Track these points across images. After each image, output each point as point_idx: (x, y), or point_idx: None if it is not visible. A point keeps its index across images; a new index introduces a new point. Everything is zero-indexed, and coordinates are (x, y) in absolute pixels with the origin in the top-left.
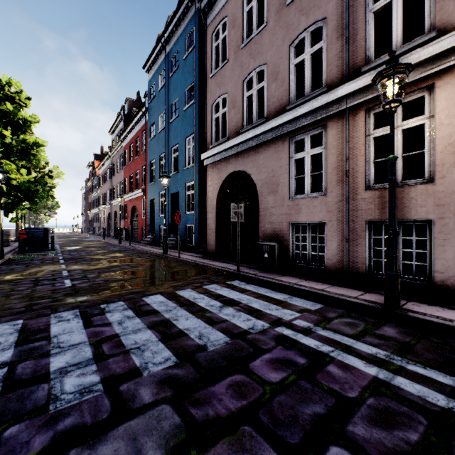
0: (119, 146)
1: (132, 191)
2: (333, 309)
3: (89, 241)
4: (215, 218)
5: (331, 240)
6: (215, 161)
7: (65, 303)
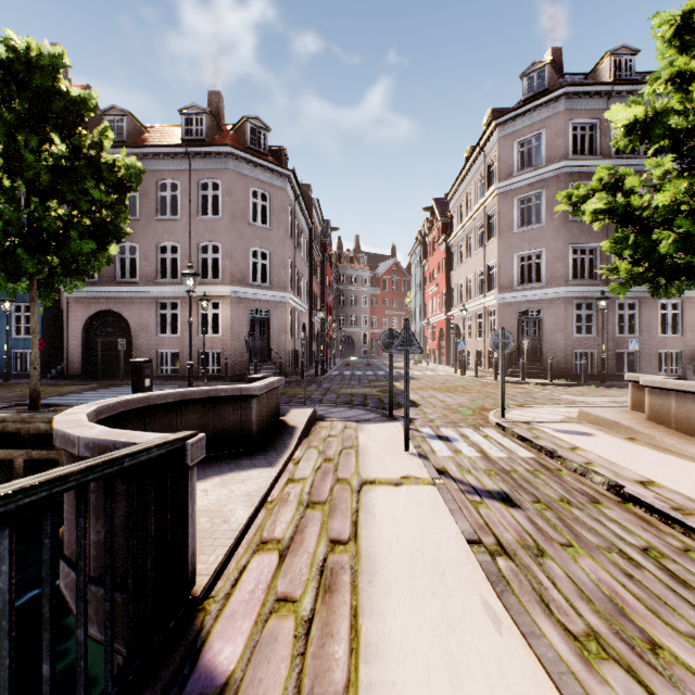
0: None
1: None
2: (184, 386)
3: None
4: (81, 345)
5: (183, 360)
6: (82, 296)
7: None
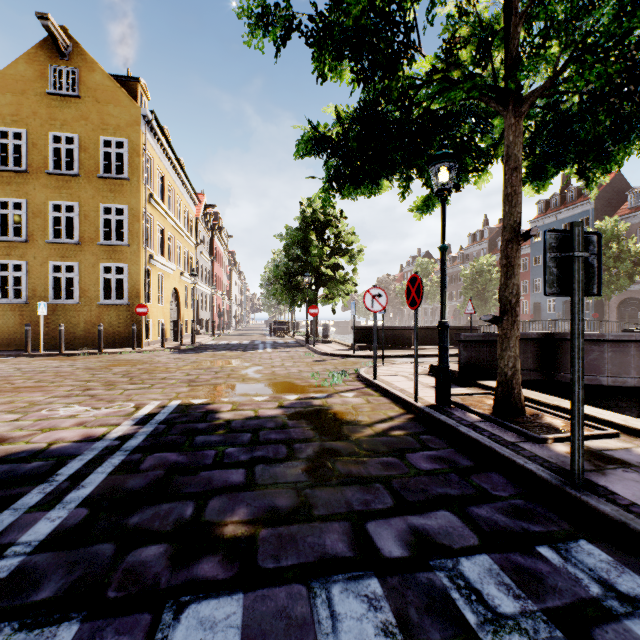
0: None
1: None
2: None
3: None
4: (615, 316)
5: None
6: None
7: None
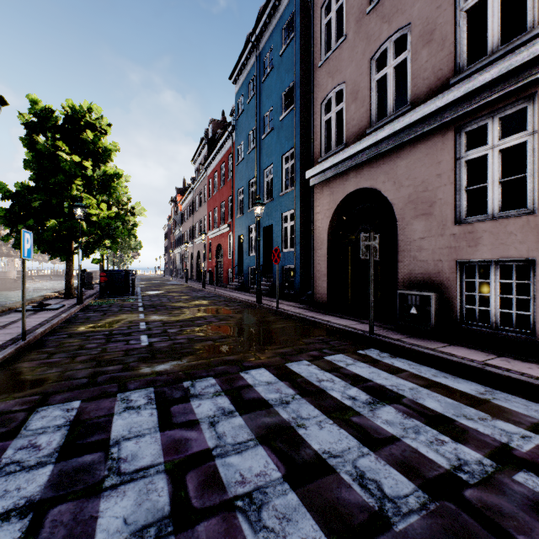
0: (203, 175)
1: (217, 227)
2: None
3: (171, 284)
4: (326, 256)
5: None
6: (325, 178)
7: (138, 374)
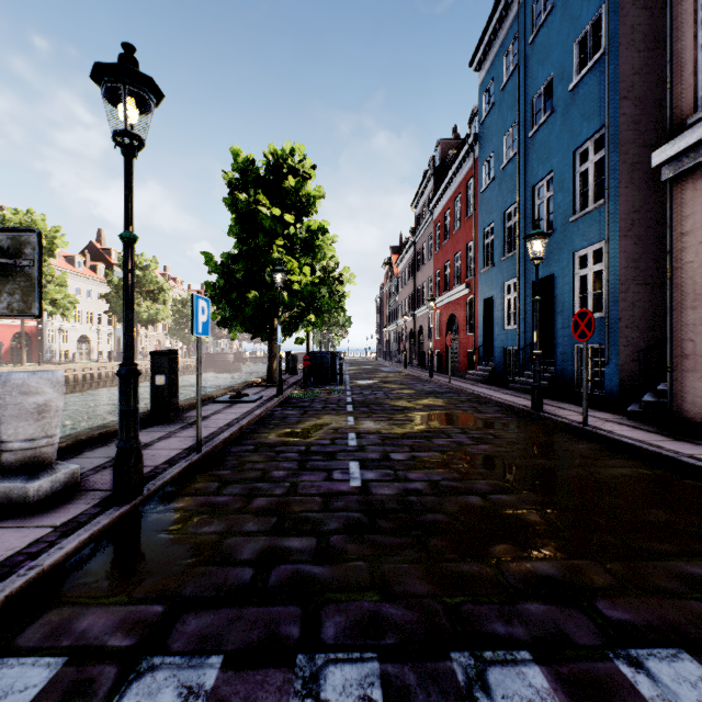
0: (427, 221)
1: (448, 290)
2: None
3: (385, 371)
4: None
5: None
6: None
7: (343, 578)
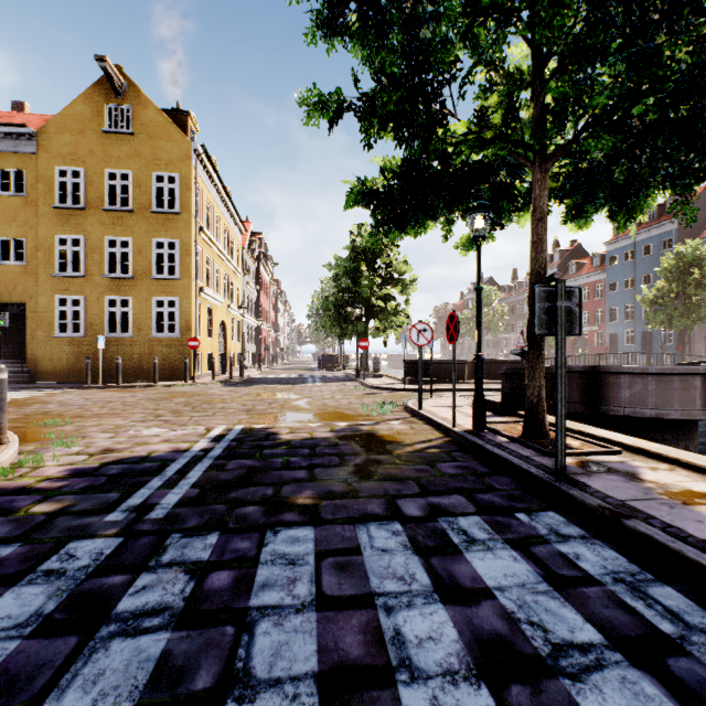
0: None
1: None
2: None
3: None
4: (701, 349)
5: None
6: None
7: None
